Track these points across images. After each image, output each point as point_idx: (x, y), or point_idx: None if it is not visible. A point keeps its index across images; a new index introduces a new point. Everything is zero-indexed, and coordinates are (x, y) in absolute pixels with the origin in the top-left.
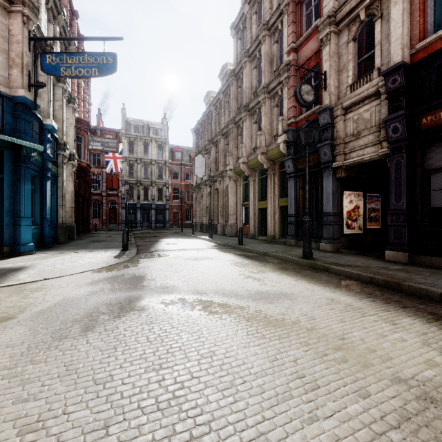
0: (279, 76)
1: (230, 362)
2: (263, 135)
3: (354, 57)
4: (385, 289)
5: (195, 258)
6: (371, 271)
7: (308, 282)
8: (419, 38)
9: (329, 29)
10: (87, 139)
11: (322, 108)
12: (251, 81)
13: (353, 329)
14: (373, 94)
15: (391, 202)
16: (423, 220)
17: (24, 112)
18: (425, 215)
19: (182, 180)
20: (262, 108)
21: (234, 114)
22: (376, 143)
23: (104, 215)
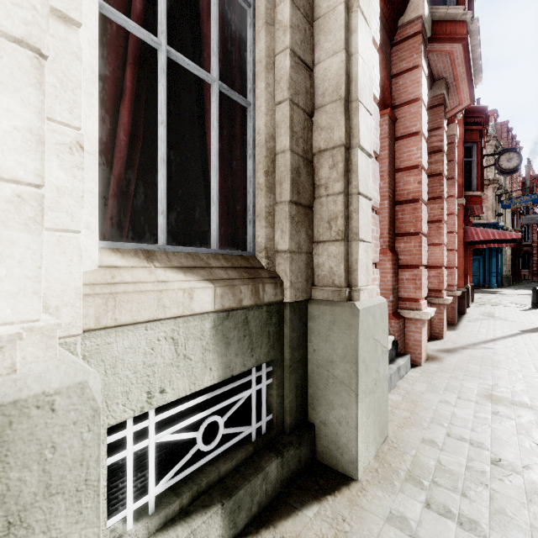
0: None
1: None
2: None
3: None
4: None
5: None
6: None
7: None
8: None
9: None
10: (520, 218)
11: None
12: None
13: None
14: None
15: None
16: None
17: (493, 228)
18: None
19: None
20: None
21: None
22: None
23: (534, 266)
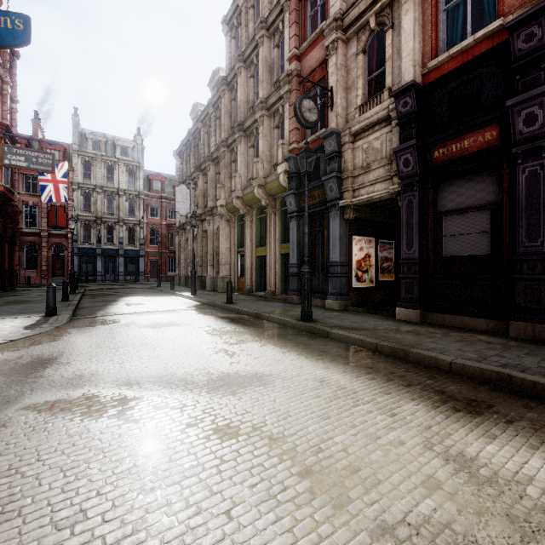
0: (279, 89)
1: (105, 534)
2: (261, 162)
3: (364, 73)
4: (391, 359)
5: (155, 325)
6: (378, 334)
7: (298, 354)
8: (431, 56)
9: (335, 34)
10: (1, 149)
11: (328, 131)
12: (248, 94)
13: (338, 429)
14: (383, 119)
15: (402, 250)
16: (435, 271)
17: None
18: (437, 266)
19: (163, 218)
20: (260, 129)
21: (226, 135)
22: (387, 179)
23: (44, 264)
